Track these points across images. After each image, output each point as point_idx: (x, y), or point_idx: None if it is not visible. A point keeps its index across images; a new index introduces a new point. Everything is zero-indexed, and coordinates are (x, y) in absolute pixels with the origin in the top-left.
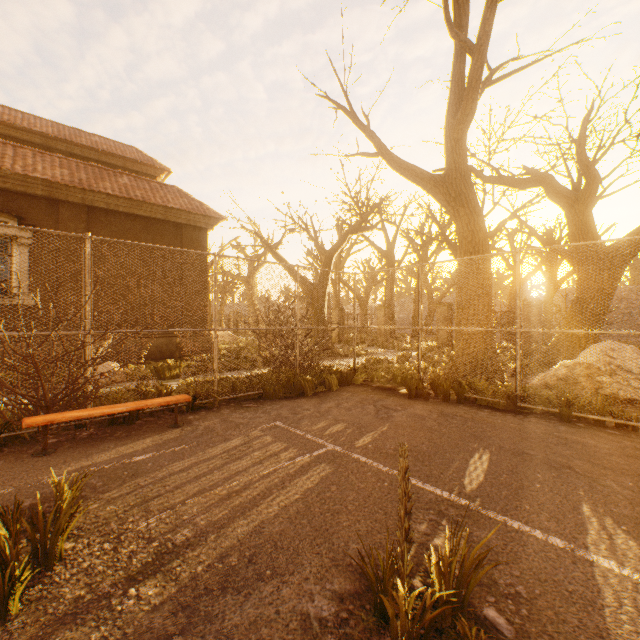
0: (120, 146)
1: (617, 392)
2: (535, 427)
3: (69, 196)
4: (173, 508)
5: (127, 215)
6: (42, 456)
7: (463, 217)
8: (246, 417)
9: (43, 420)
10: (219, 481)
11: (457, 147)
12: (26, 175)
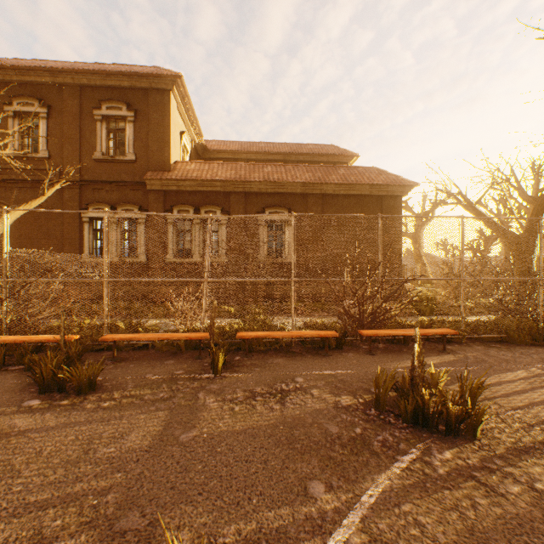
0: (323, 147)
1: None
2: None
3: (313, 190)
4: (521, 409)
5: (344, 196)
6: (371, 355)
7: None
8: (506, 355)
9: (372, 333)
10: (543, 400)
11: None
12: (293, 182)
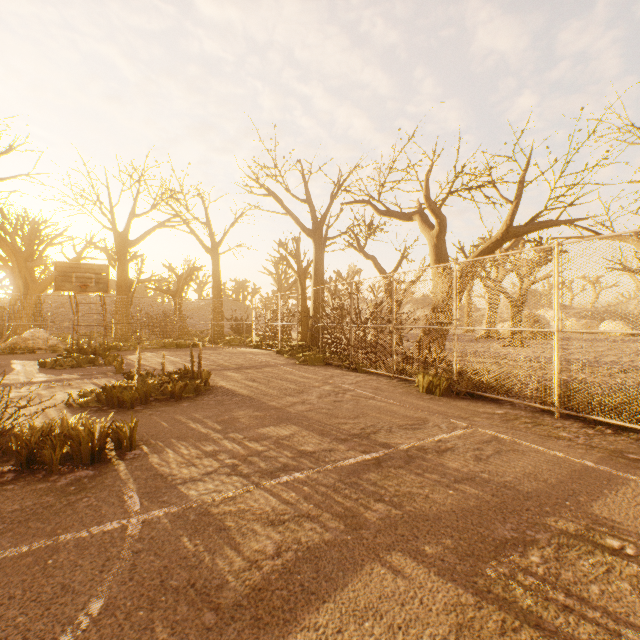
0: None
1: (36, 346)
2: (0, 356)
3: None
4: None
5: None
6: None
7: None
8: None
9: None
10: None
11: None
12: None
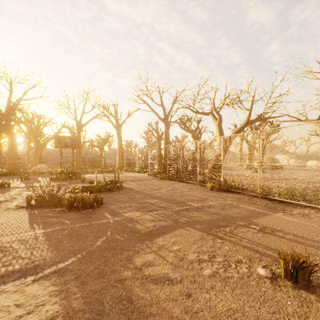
0: None
1: (43, 171)
2: (30, 175)
3: None
4: None
5: None
6: None
7: (11, 136)
8: None
9: None
10: None
11: (9, 120)
12: None
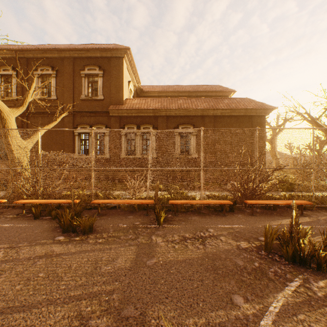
0: (213, 87)
1: None
2: None
3: (208, 113)
4: None
5: (228, 116)
6: (253, 216)
7: None
8: None
9: (254, 202)
10: None
11: None
12: (196, 109)
